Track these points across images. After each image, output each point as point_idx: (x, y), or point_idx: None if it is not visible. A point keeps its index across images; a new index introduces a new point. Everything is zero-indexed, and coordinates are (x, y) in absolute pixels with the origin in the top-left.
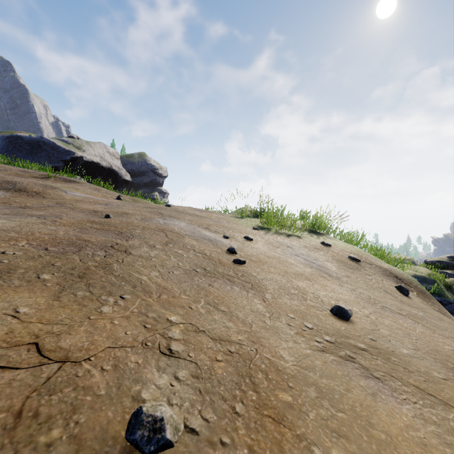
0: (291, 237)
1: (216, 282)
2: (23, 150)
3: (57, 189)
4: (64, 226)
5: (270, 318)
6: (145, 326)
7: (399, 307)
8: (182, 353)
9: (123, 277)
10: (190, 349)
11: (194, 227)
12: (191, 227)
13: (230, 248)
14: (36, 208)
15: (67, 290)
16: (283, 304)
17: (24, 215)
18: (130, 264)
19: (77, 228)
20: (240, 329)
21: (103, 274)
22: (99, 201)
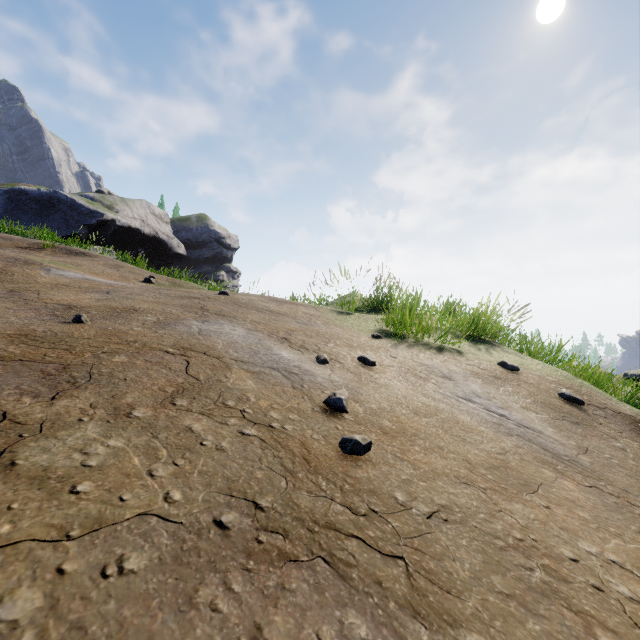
0: (443, 354)
1: (285, 600)
2: (29, 211)
3: (35, 265)
4: None
5: None
6: None
7: None
8: None
9: None
10: None
11: (260, 338)
12: (254, 338)
13: (331, 399)
14: None
15: None
16: None
17: None
18: None
19: None
20: None
21: None
22: (101, 285)
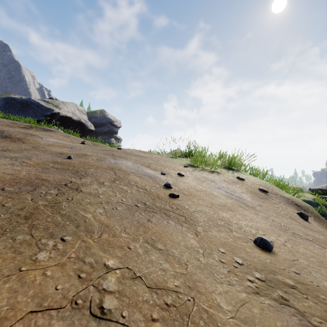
0: (213, 173)
1: (154, 217)
2: (16, 108)
3: (35, 136)
4: (29, 166)
5: (204, 255)
6: (79, 276)
7: (304, 232)
8: (115, 312)
9: (68, 215)
10: (124, 305)
11: (138, 165)
12: (136, 165)
13: (166, 184)
14: (14, 151)
15: (7, 234)
16: (213, 237)
17: (0, 157)
18: (79, 202)
19: (40, 168)
20: (176, 271)
21: (50, 214)
22: (66, 145)
